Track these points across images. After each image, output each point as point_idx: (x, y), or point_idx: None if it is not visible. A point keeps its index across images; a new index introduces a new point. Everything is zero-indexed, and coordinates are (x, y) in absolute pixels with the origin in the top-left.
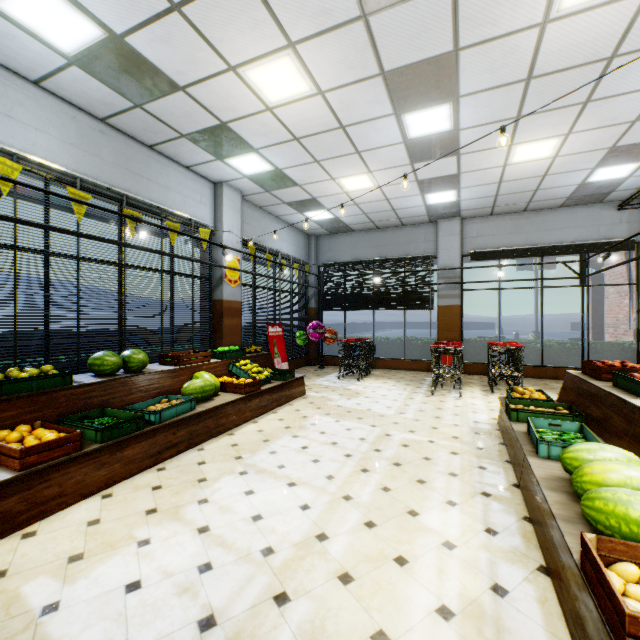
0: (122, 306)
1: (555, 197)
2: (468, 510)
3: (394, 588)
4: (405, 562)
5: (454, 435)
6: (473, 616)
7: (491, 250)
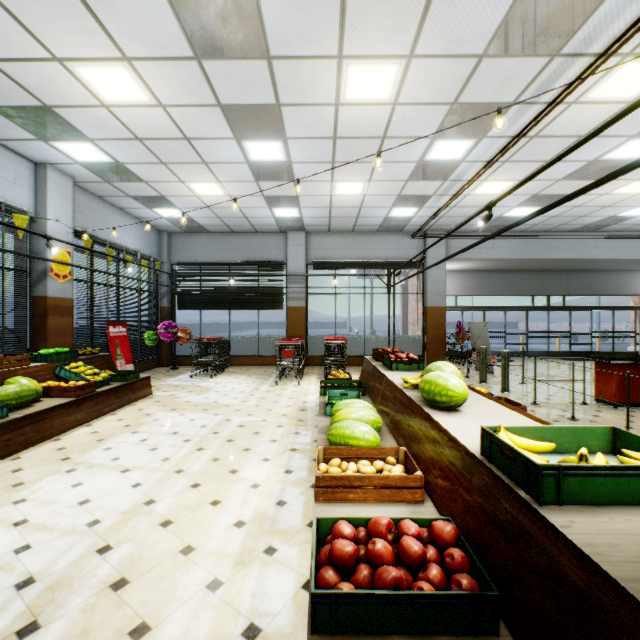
0: None
1: (372, 224)
2: (277, 462)
3: (206, 520)
4: (219, 503)
5: (284, 413)
6: (259, 521)
7: (329, 261)
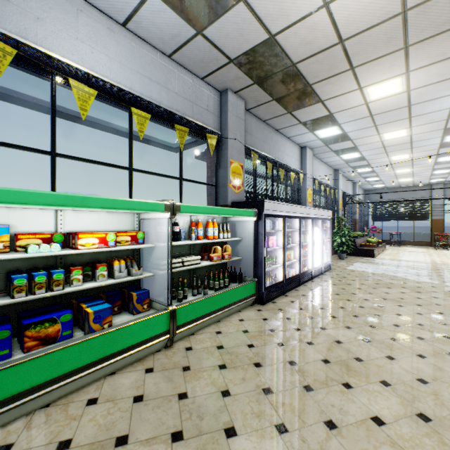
0: None
1: None
2: None
3: None
4: None
5: None
6: None
7: None
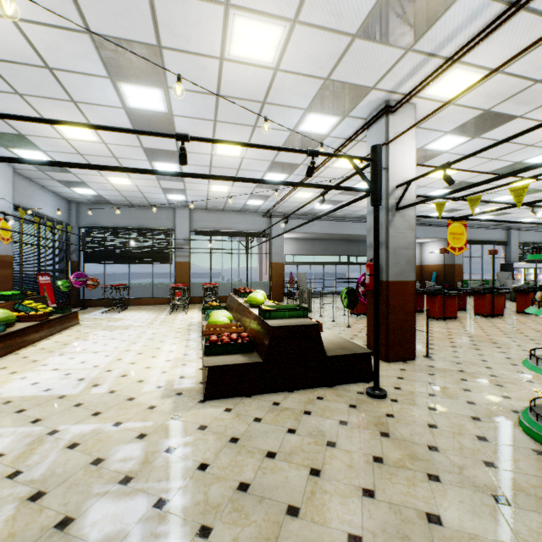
0: None
1: (236, 207)
2: (181, 344)
3: (152, 361)
4: (155, 357)
5: (180, 327)
6: (177, 359)
7: (207, 230)
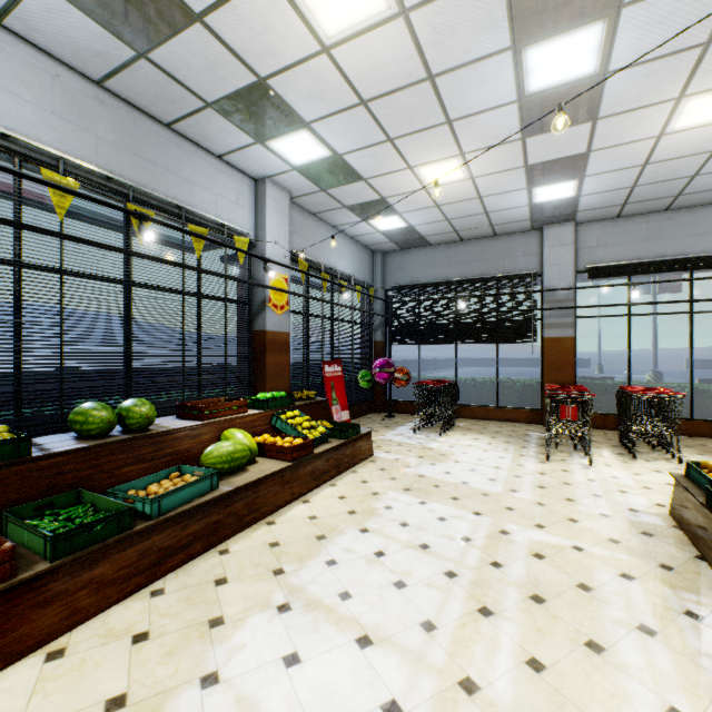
0: (129, 338)
1: None
2: None
3: None
4: None
5: (610, 536)
6: None
7: (617, 264)
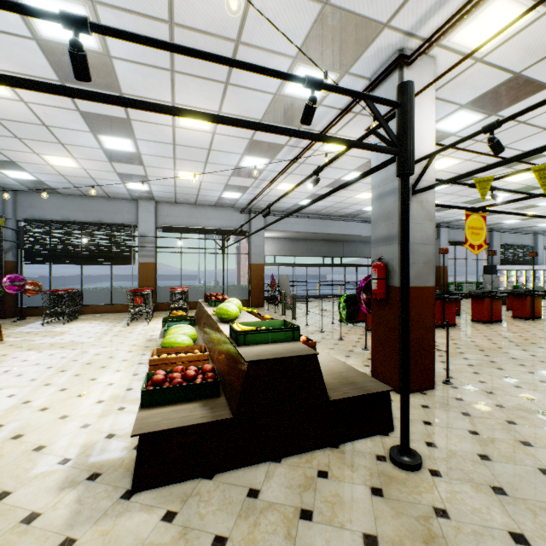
0: None
1: (210, 201)
2: (128, 371)
3: (75, 403)
4: (84, 395)
5: (134, 344)
6: (114, 398)
7: (176, 226)
